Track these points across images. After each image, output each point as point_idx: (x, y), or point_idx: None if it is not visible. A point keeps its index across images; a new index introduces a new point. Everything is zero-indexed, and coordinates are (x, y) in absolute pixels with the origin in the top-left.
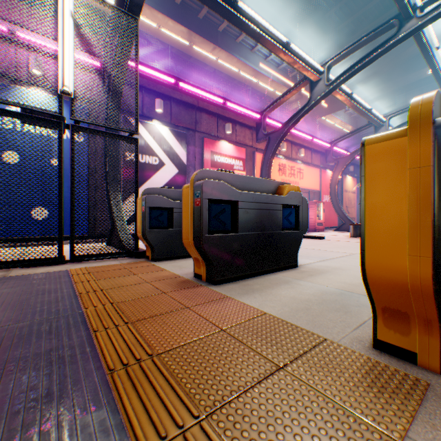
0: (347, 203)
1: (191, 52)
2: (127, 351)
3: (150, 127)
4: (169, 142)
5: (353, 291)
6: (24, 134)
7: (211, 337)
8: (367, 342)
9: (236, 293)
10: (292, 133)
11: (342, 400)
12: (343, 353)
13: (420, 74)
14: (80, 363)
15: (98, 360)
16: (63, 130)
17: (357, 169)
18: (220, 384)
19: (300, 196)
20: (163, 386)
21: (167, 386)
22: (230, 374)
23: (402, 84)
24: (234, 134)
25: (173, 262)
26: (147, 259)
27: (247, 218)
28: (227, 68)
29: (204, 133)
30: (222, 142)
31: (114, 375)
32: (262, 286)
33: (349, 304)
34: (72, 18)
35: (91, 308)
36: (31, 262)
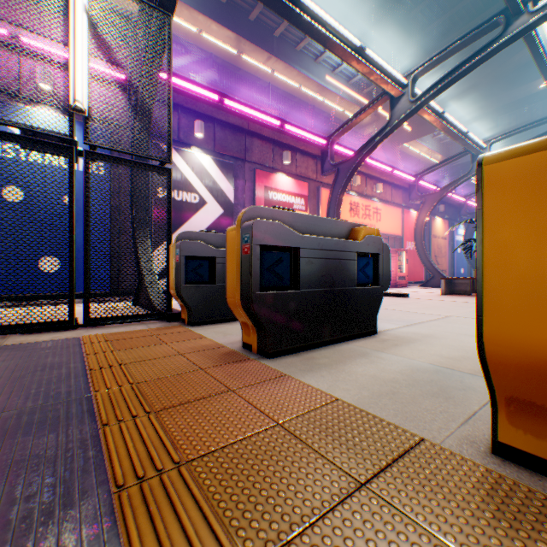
0: (436, 252)
1: (240, 63)
2: (144, 456)
3: (188, 155)
4: (212, 175)
5: (454, 368)
6: (24, 163)
7: (263, 436)
8: (482, 445)
9: (297, 370)
10: (367, 163)
11: (458, 541)
12: (450, 462)
13: (529, 88)
14: (77, 475)
15: (103, 470)
16: (75, 158)
17: (448, 208)
18: (274, 511)
19: (379, 242)
20: (192, 515)
21: (198, 514)
22: (289, 495)
23: (506, 101)
24: (294, 165)
25: (216, 326)
26: (183, 323)
27: (311, 271)
28: (284, 83)
29: (257, 163)
30: (278, 175)
31: (123, 495)
32: (332, 360)
33: (449, 386)
34: (86, 15)
35: (103, 390)
36: (33, 326)
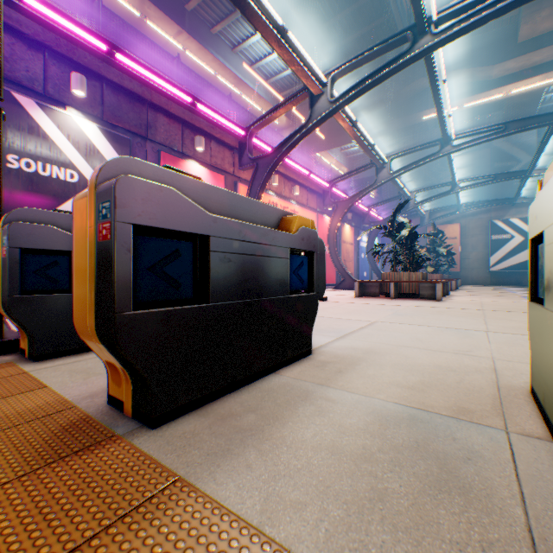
0: (346, 256)
1: (144, 30)
2: None
3: (61, 117)
4: (99, 148)
5: (428, 408)
6: None
7: None
8: None
9: (203, 458)
10: (286, 163)
11: None
12: None
13: (416, 118)
14: None
15: None
16: None
17: (355, 217)
18: None
19: (315, 237)
20: None
21: None
22: None
23: (399, 126)
24: (209, 154)
25: (80, 359)
26: (21, 356)
27: (228, 272)
28: (199, 66)
29: (163, 144)
30: (190, 163)
31: None
32: (262, 416)
33: (448, 454)
34: None
35: None
36: None
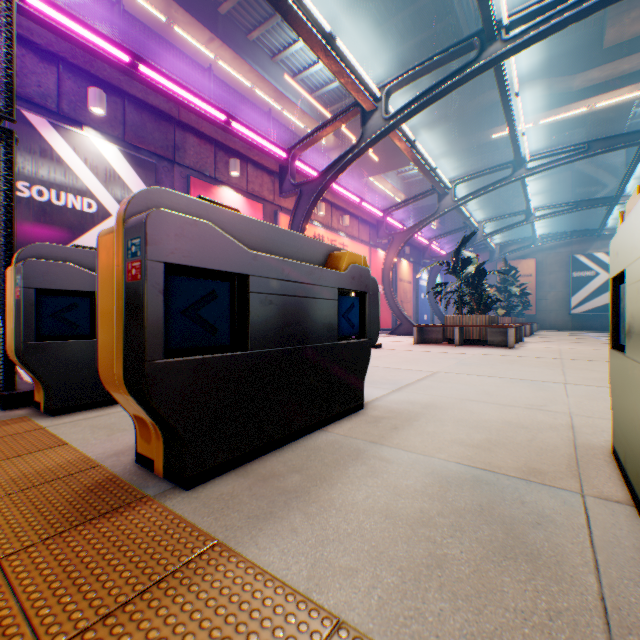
0: (403, 297)
1: (170, 37)
2: None
3: (78, 139)
4: (120, 174)
5: (495, 469)
6: None
7: None
8: None
9: (243, 521)
10: (334, 189)
11: None
12: None
13: (484, 136)
14: None
15: None
16: None
17: (414, 251)
18: None
19: (367, 275)
20: None
21: None
22: None
23: (465, 146)
24: (245, 179)
25: (102, 414)
26: (36, 410)
27: (269, 316)
28: (233, 78)
29: (192, 169)
30: (224, 190)
31: None
32: (308, 476)
33: (515, 519)
34: None
35: None
36: None
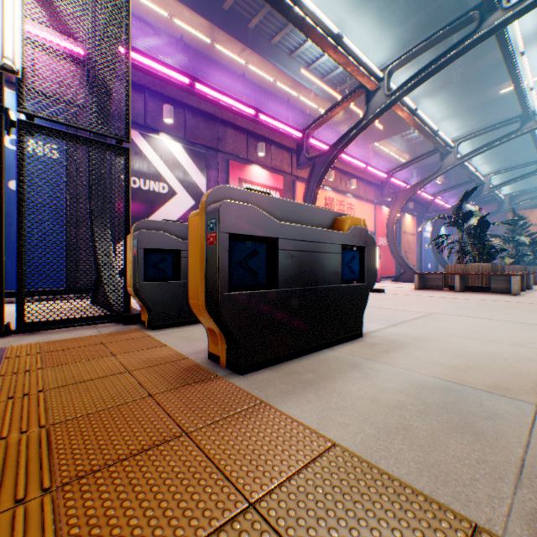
0: (406, 247)
1: (213, 53)
2: None
3: (156, 142)
4: (182, 164)
5: (464, 383)
6: None
7: None
8: None
9: (277, 393)
10: (342, 158)
11: None
12: None
13: (491, 93)
14: None
15: None
16: (4, 127)
17: (417, 206)
18: None
19: (366, 234)
20: None
21: None
22: None
23: (470, 105)
24: (269, 157)
25: (181, 330)
26: (142, 326)
27: (291, 265)
28: (259, 76)
29: (230, 154)
30: (253, 167)
31: None
32: (318, 375)
33: (471, 413)
34: None
35: None
36: None
